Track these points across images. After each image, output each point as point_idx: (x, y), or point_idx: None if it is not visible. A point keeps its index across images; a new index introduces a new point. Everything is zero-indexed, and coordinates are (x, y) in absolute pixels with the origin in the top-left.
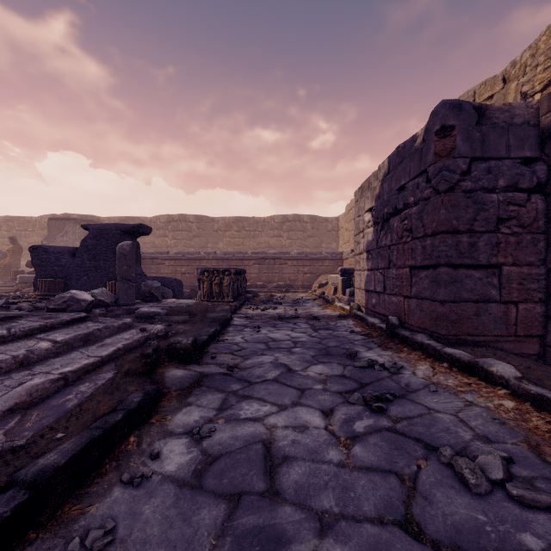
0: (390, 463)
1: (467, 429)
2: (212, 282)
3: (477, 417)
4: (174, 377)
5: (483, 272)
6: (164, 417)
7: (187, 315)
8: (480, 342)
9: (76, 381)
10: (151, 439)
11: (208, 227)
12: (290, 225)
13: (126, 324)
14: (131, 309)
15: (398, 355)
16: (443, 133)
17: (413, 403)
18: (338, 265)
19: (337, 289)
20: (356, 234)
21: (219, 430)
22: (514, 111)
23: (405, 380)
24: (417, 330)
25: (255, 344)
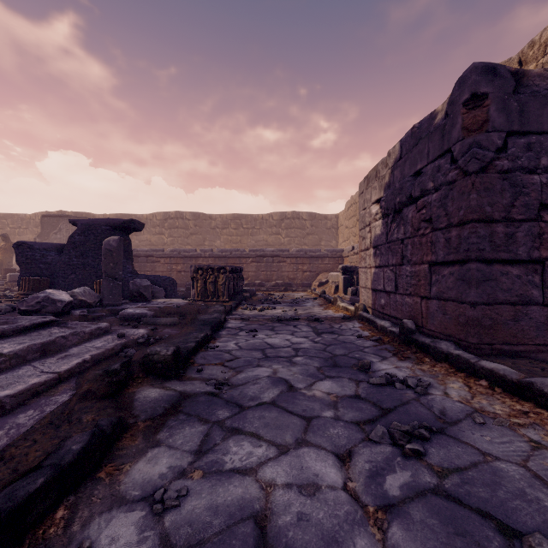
0: None
1: None
2: (206, 281)
3: None
4: (146, 400)
5: (522, 268)
6: (119, 466)
7: (177, 317)
8: (519, 352)
9: (16, 408)
10: (89, 512)
11: (205, 225)
12: (289, 223)
13: (102, 329)
14: (116, 310)
15: (419, 368)
16: (473, 103)
17: (458, 442)
18: (338, 263)
19: (338, 288)
20: (362, 228)
21: (193, 493)
22: None
23: (437, 404)
24: (438, 336)
25: (250, 352)
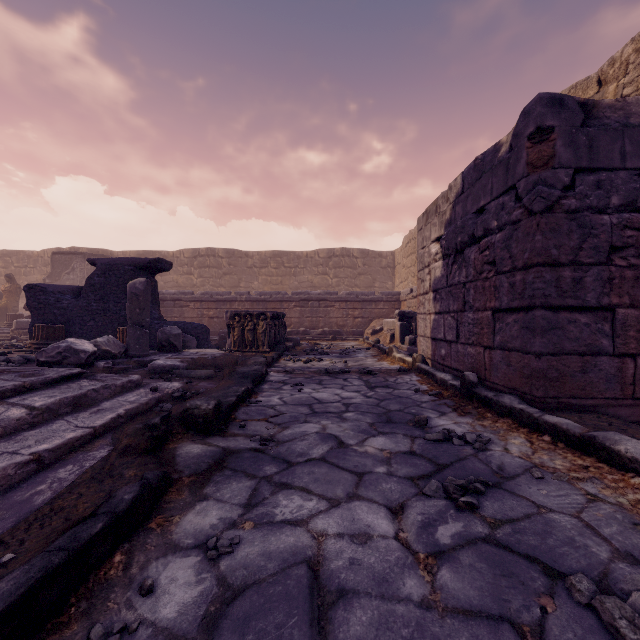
0: (498, 602)
1: (600, 540)
2: (244, 328)
3: (609, 521)
4: (188, 456)
5: (591, 316)
6: (168, 518)
7: (212, 369)
8: (587, 406)
9: (54, 463)
10: (145, 557)
11: (241, 263)
12: (337, 261)
13: (133, 381)
14: (144, 361)
15: (480, 424)
16: (539, 137)
17: (514, 496)
18: (395, 308)
19: (395, 337)
20: (420, 270)
21: (245, 542)
22: (630, 109)
23: (496, 459)
24: (502, 389)
25: (296, 408)
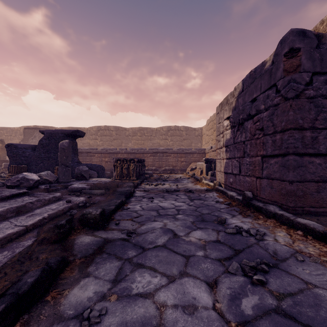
0: None
1: None
2: (122, 167)
3: None
4: (82, 244)
5: (322, 159)
6: (61, 292)
7: (104, 189)
8: (320, 212)
9: None
10: None
11: (122, 134)
12: (172, 133)
13: (56, 197)
14: (67, 185)
15: (257, 222)
16: (291, 54)
17: (288, 274)
18: (202, 157)
19: (203, 172)
20: (217, 135)
21: (110, 312)
22: None
23: (271, 247)
24: (267, 202)
25: (149, 212)
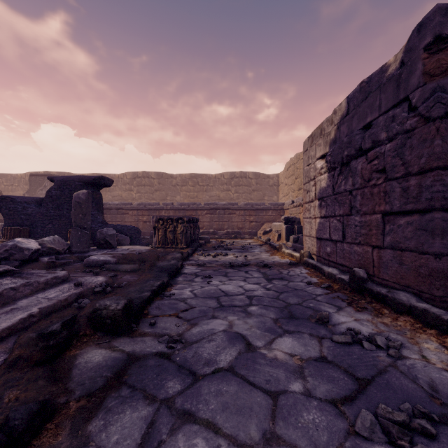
0: None
1: None
2: (166, 230)
3: None
4: (87, 366)
5: None
6: None
7: (138, 263)
8: None
9: None
10: None
11: (168, 183)
12: (237, 181)
13: (59, 277)
14: (83, 256)
15: (381, 321)
16: (436, 47)
17: None
18: (280, 215)
19: (281, 236)
20: (306, 183)
21: None
22: None
23: (421, 373)
24: (393, 285)
25: (205, 301)
